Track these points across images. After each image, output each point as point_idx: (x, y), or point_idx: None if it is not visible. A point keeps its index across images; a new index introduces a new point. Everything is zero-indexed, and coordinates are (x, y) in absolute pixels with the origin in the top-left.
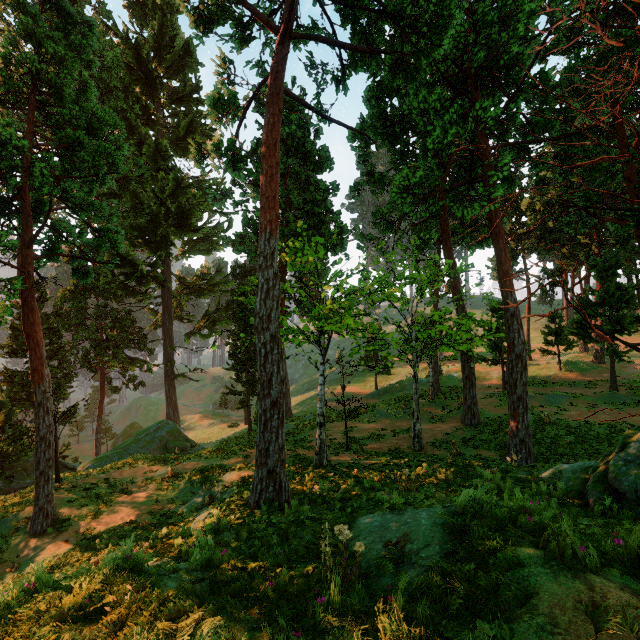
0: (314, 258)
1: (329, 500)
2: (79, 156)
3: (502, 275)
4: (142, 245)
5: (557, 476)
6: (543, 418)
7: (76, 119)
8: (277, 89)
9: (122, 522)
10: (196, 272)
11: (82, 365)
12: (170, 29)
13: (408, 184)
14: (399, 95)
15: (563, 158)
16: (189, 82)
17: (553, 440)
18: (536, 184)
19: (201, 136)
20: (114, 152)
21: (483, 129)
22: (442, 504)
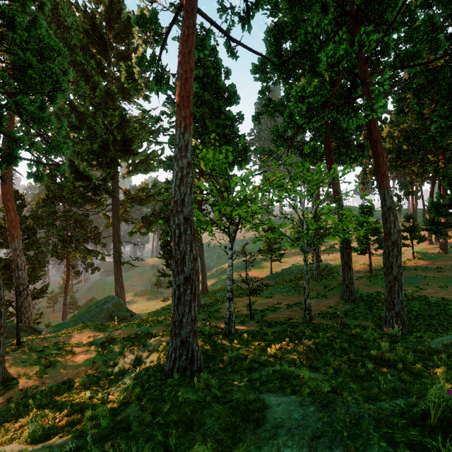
0: (224, 165)
1: (237, 368)
2: (27, 73)
3: (380, 176)
4: (97, 165)
5: (451, 348)
6: (407, 295)
7: (26, 44)
8: (191, 6)
9: (61, 381)
10: (138, 187)
11: (51, 254)
12: (117, 5)
13: (304, 94)
14: (292, 35)
15: (420, 91)
16: (132, 47)
17: (419, 313)
18: (397, 113)
19: (141, 86)
20: (58, 72)
21: (363, 57)
22: (356, 381)
